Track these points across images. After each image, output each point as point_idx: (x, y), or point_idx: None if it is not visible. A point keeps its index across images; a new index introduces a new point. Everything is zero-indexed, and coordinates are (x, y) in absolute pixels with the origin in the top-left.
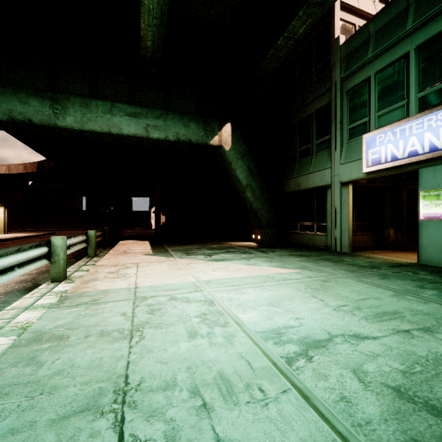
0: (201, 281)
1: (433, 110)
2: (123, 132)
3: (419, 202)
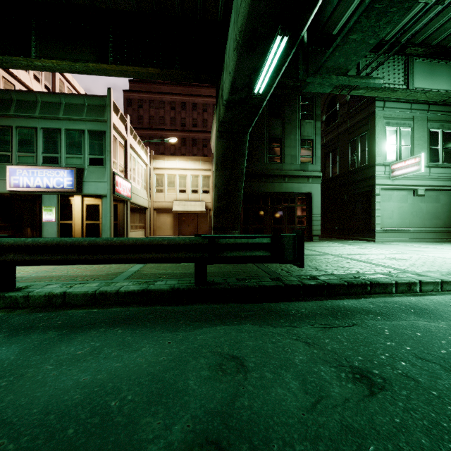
0: None
1: (48, 168)
2: None
3: (43, 212)
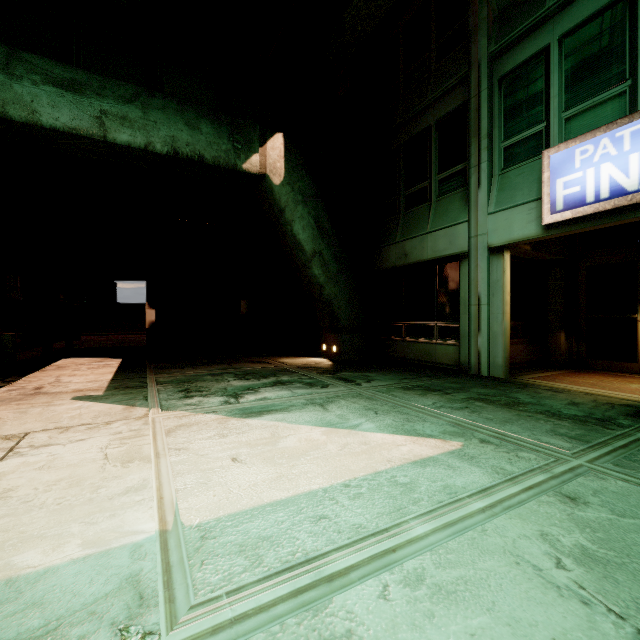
0: (175, 535)
1: None
2: (42, 119)
3: None
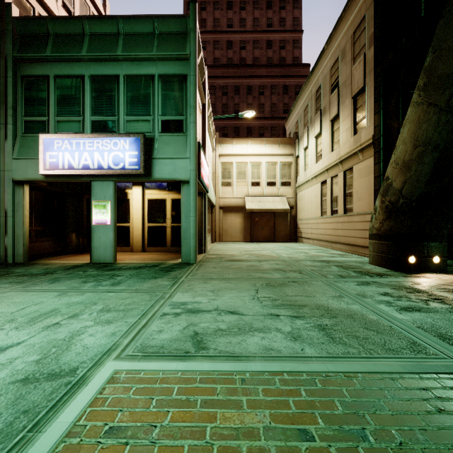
0: None
1: (100, 136)
2: None
3: (92, 209)
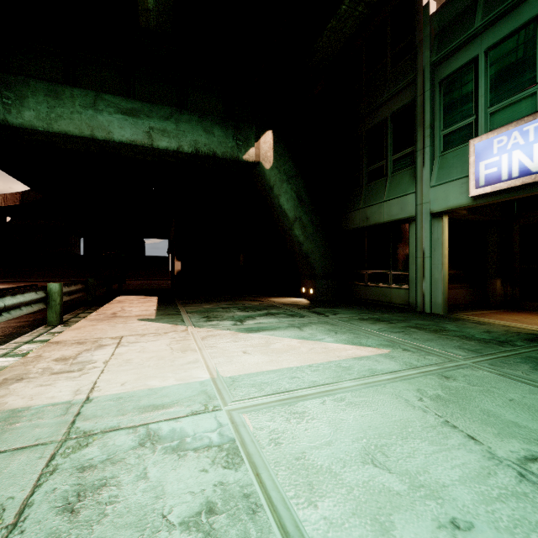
0: (219, 379)
1: None
2: (114, 137)
3: None
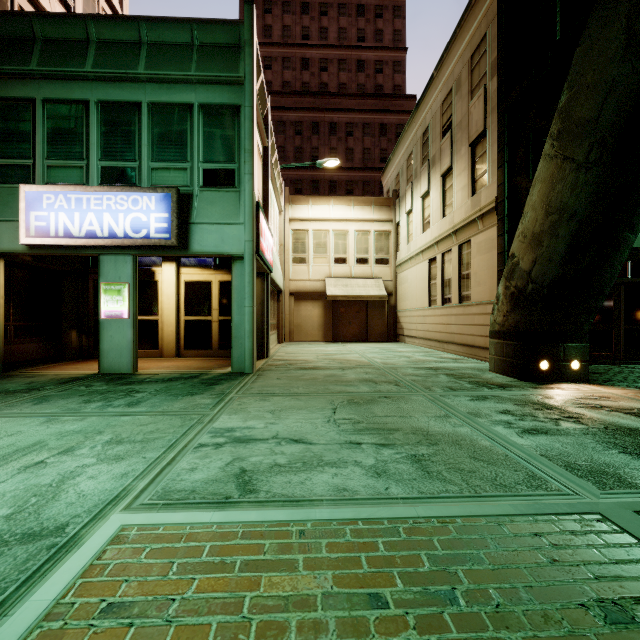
0: None
1: (113, 189)
2: None
3: (101, 296)
